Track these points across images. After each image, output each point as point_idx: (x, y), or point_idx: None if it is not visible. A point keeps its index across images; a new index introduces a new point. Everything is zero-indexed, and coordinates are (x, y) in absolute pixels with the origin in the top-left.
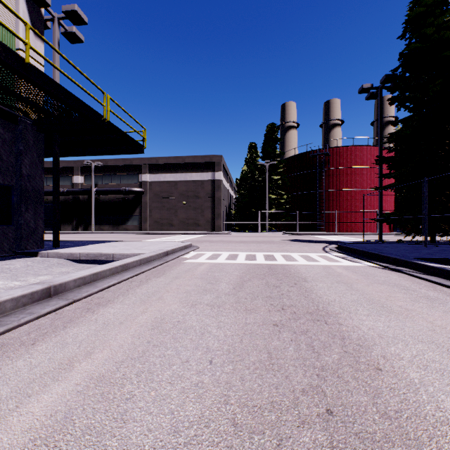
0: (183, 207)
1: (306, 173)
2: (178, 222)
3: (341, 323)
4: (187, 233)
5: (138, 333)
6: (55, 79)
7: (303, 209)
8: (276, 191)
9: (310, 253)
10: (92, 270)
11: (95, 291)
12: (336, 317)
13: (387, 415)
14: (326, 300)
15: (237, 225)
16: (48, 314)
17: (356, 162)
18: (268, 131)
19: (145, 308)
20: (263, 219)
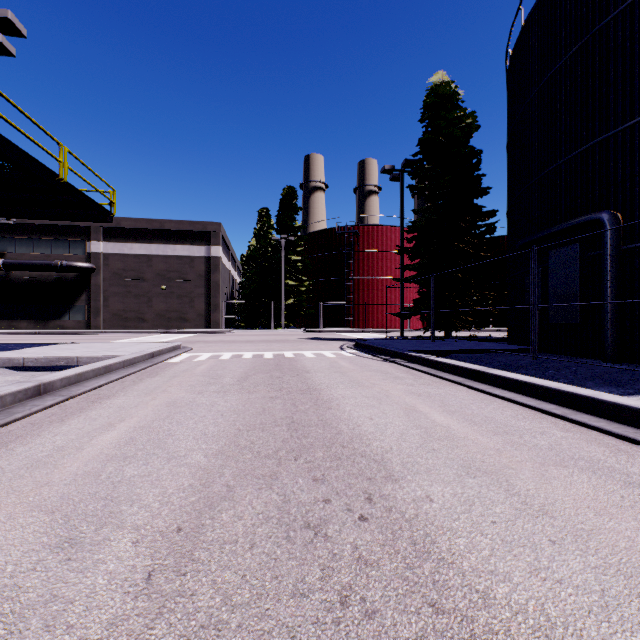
0: (161, 293)
1: (332, 254)
2: (154, 316)
3: (321, 393)
4: (168, 331)
5: (157, 409)
6: None
7: (329, 300)
8: (295, 276)
9: (324, 351)
10: (74, 370)
11: (87, 389)
12: (320, 391)
13: (322, 420)
14: (318, 383)
15: (242, 320)
16: (51, 407)
17: (388, 246)
18: (285, 196)
19: (154, 397)
20: (278, 313)
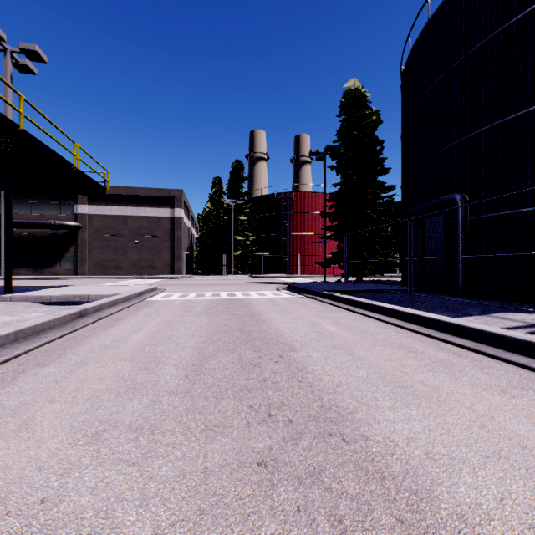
0: (135, 246)
1: (272, 215)
2: (129, 264)
3: (260, 316)
4: (141, 277)
5: (159, 324)
6: (7, 115)
7: (269, 252)
8: (242, 232)
9: (265, 291)
10: (97, 302)
11: (109, 314)
12: (260, 315)
13: (260, 329)
14: (259, 311)
15: (200, 268)
16: (92, 323)
17: (317, 208)
18: (234, 168)
19: (153, 318)
20: (228, 262)
